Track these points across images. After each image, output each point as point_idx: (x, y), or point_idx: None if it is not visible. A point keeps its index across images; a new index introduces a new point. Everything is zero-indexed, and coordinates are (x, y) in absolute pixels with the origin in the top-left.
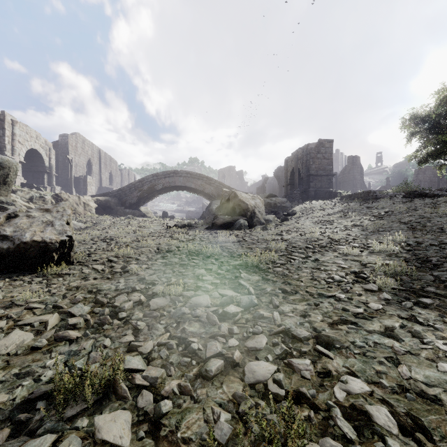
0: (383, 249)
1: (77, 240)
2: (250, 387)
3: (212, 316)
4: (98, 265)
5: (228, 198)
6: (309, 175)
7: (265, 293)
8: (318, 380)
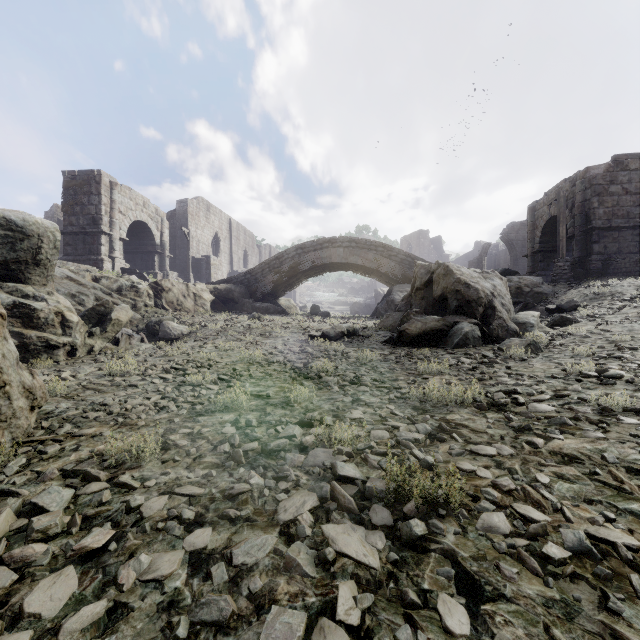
0: None
1: (115, 372)
2: None
3: None
4: None
5: (427, 279)
6: (589, 230)
7: None
8: None
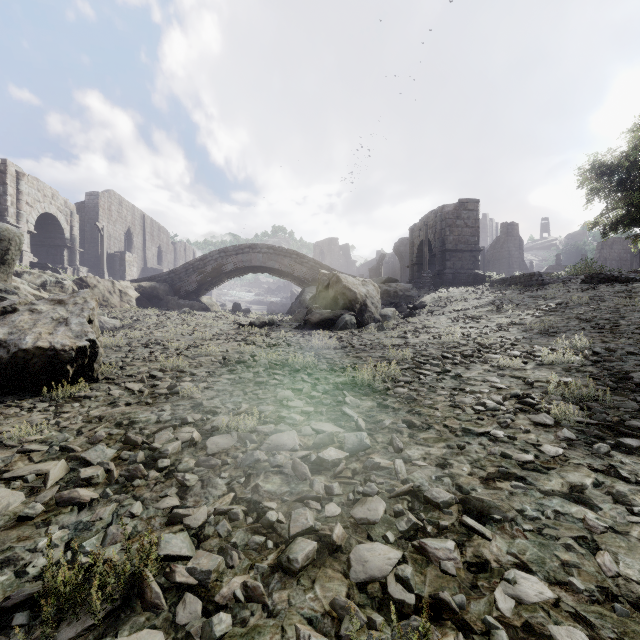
0: (557, 360)
1: (108, 345)
2: (359, 590)
3: (301, 466)
4: (135, 382)
5: (327, 284)
6: (444, 251)
7: (381, 428)
8: (468, 577)
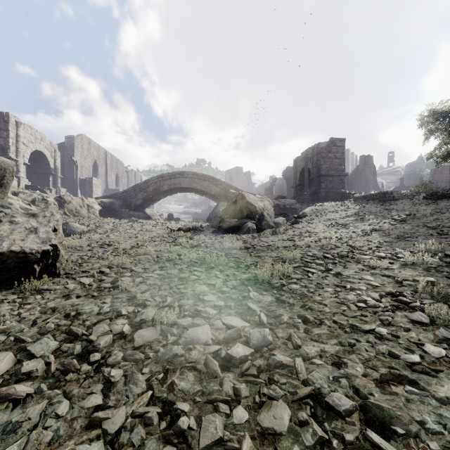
0: (418, 261)
1: (73, 246)
2: None
3: (212, 364)
4: (87, 277)
5: (235, 200)
6: (319, 176)
7: (280, 323)
8: None
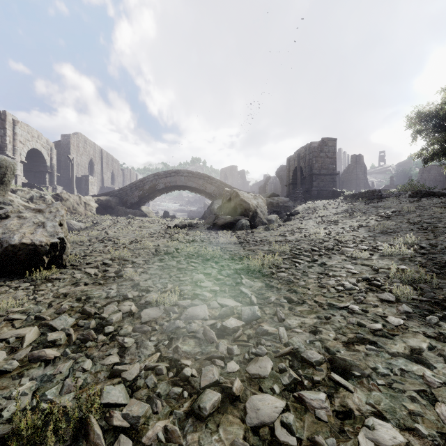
0: (395, 252)
1: (74, 241)
2: (253, 432)
3: (209, 332)
4: (92, 268)
5: (229, 198)
6: (311, 174)
7: (268, 303)
8: (336, 423)
